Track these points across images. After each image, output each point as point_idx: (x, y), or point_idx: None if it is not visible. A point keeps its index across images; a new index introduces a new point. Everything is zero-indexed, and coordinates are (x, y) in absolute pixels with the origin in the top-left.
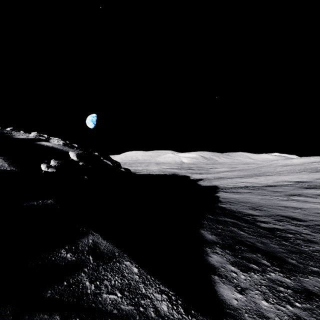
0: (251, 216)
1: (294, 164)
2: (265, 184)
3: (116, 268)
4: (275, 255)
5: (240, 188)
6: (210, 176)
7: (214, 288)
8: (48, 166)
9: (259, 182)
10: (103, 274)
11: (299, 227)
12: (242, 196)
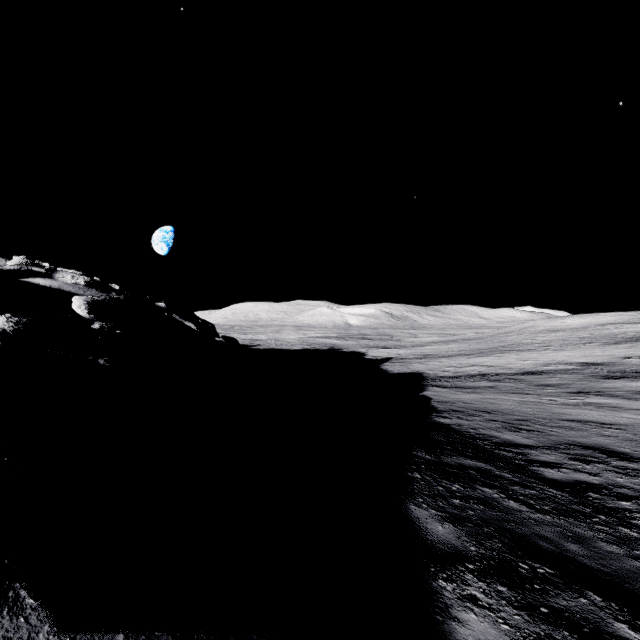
0: (513, 447)
1: (568, 327)
2: (520, 368)
3: None
4: (635, 591)
5: (471, 377)
6: (405, 352)
7: None
8: None
9: (507, 364)
10: None
11: (636, 479)
12: (478, 397)
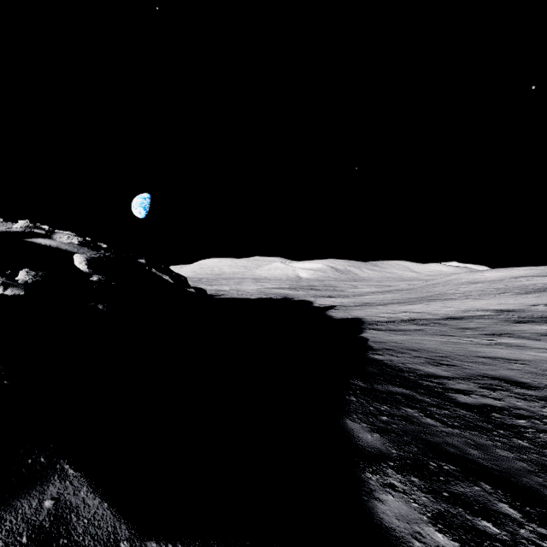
0: (434, 378)
1: (487, 280)
2: (444, 314)
3: None
4: (518, 482)
5: (402, 322)
6: (347, 301)
7: None
8: (8, 284)
9: (434, 311)
10: None
11: (532, 403)
12: (408, 338)
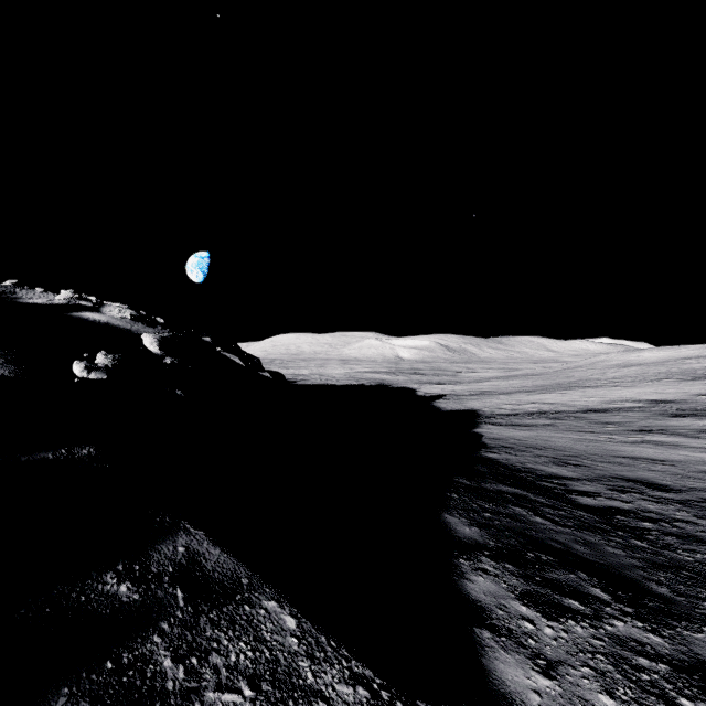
0: (556, 479)
1: (645, 362)
2: (584, 406)
3: (243, 620)
4: (619, 574)
5: (529, 415)
6: (460, 388)
7: (483, 663)
8: (90, 367)
9: (570, 402)
10: (209, 637)
11: (666, 506)
12: (533, 434)
